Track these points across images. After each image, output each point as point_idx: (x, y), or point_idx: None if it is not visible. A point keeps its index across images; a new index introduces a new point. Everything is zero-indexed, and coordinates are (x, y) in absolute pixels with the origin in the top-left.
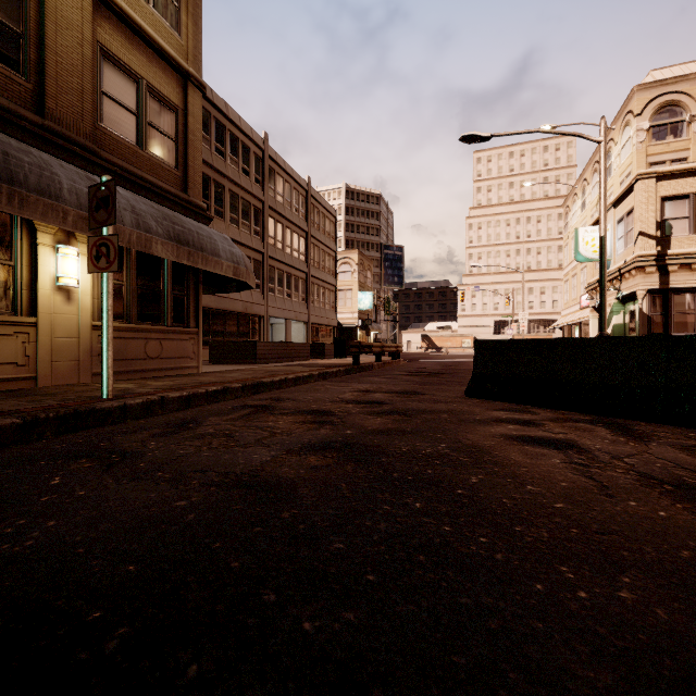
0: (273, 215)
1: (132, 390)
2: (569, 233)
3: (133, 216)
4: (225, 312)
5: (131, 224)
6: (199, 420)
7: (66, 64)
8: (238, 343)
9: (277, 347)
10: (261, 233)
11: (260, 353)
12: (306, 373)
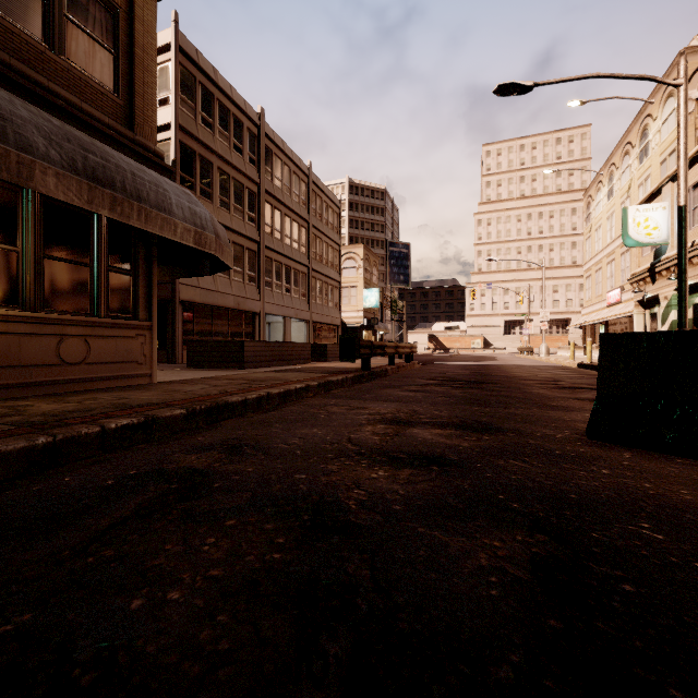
0: (270, 201)
1: None
2: (592, 224)
3: None
4: (214, 308)
5: None
6: None
7: None
8: (221, 342)
9: (270, 348)
10: (256, 219)
11: (248, 356)
12: (300, 384)
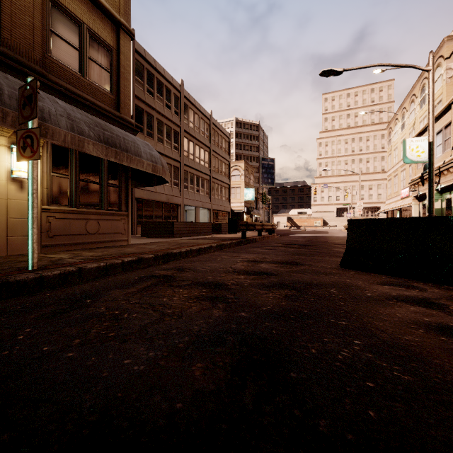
0: (187, 136)
1: (61, 261)
2: (391, 146)
3: (68, 121)
4: (154, 202)
5: (66, 127)
6: (100, 293)
7: (20, 5)
8: (161, 222)
9: (188, 225)
10: (179, 148)
11: (176, 230)
12: (206, 245)
